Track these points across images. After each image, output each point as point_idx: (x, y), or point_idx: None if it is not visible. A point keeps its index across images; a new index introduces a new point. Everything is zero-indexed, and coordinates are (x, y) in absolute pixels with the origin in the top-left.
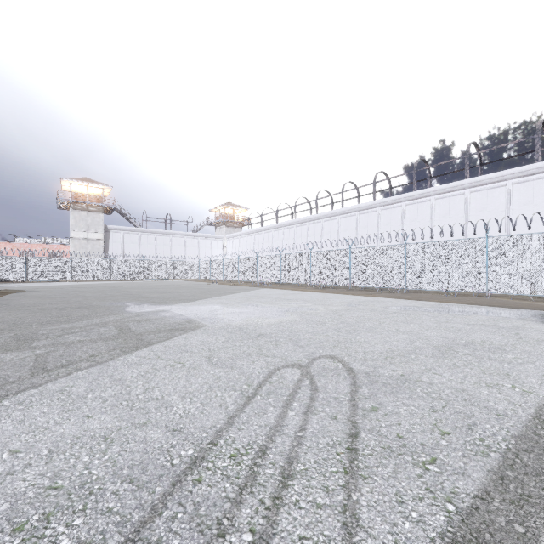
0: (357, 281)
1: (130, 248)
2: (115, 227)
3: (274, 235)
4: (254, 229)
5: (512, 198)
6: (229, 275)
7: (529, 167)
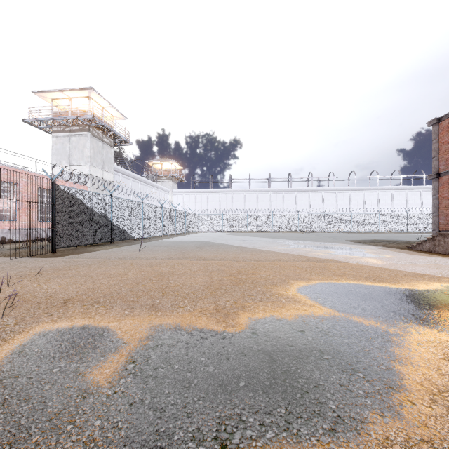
0: (383, 229)
1: (126, 196)
2: (118, 168)
3: (247, 197)
4: (221, 190)
5: (393, 197)
6: (258, 227)
7: (399, 187)
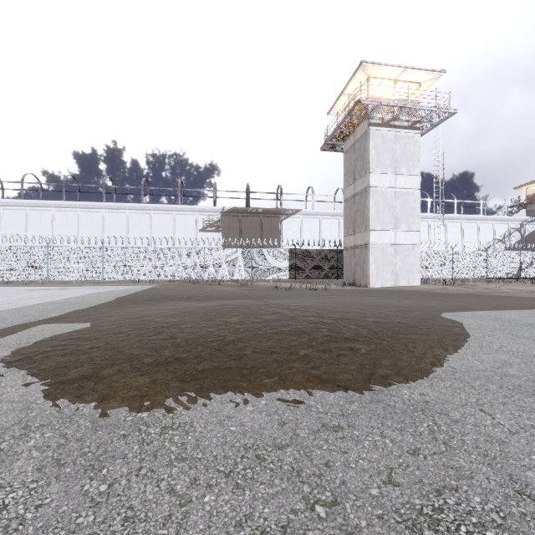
0: None
1: None
2: None
3: None
4: None
5: (130, 221)
6: None
7: (138, 205)
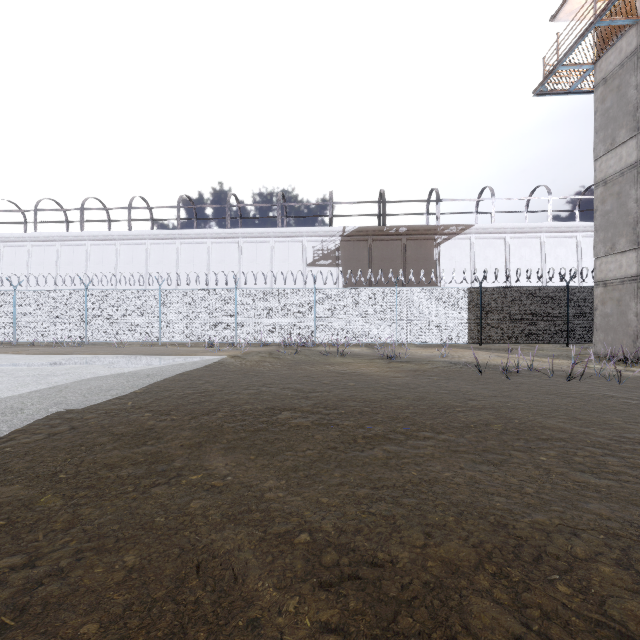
0: (25, 334)
1: None
2: None
3: None
4: None
5: (211, 255)
6: None
7: (222, 231)
